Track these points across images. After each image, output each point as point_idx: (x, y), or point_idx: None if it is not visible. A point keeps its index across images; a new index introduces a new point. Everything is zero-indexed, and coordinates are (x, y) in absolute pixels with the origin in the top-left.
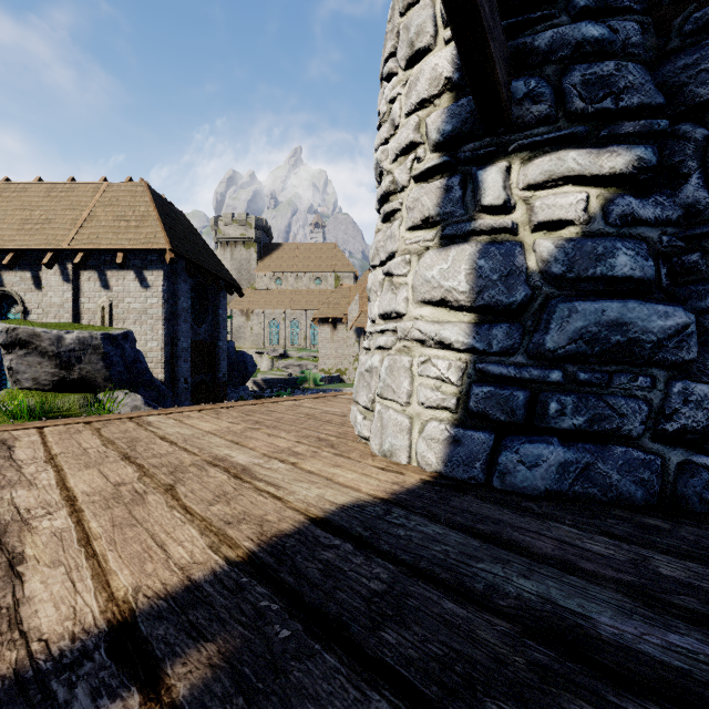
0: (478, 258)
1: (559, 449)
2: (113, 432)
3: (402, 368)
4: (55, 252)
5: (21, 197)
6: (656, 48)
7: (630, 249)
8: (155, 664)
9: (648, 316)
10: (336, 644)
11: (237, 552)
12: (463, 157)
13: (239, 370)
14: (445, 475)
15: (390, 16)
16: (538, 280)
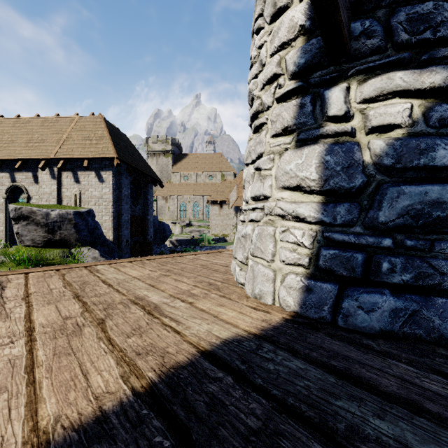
0: (325, 155)
1: (391, 298)
2: (72, 277)
3: (268, 235)
4: (47, 160)
5: (26, 126)
6: None
7: None
8: None
9: None
10: None
11: (143, 381)
12: (313, 82)
13: (161, 234)
14: (301, 315)
15: None
16: (373, 170)
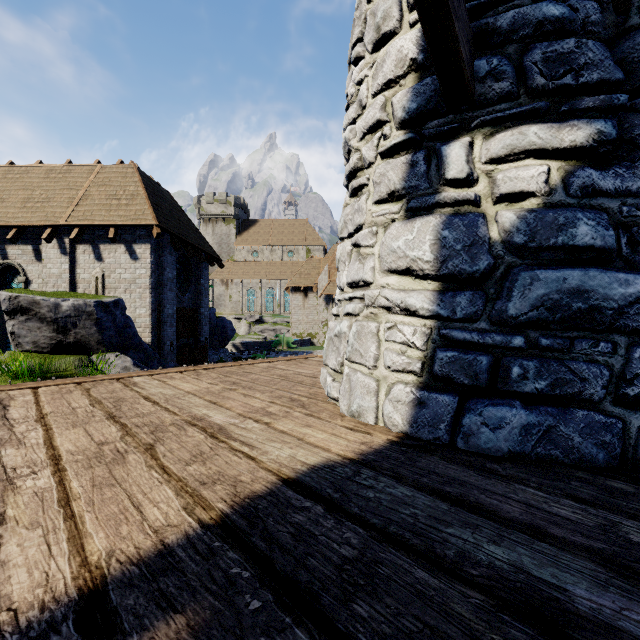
0: (442, 229)
1: (522, 412)
2: (101, 392)
3: (369, 333)
4: (54, 227)
5: (24, 178)
6: (615, 25)
7: (591, 219)
8: (123, 637)
9: (609, 283)
10: (307, 616)
11: (211, 513)
12: (428, 134)
13: (220, 334)
14: (411, 436)
15: (358, 3)
16: (501, 250)
